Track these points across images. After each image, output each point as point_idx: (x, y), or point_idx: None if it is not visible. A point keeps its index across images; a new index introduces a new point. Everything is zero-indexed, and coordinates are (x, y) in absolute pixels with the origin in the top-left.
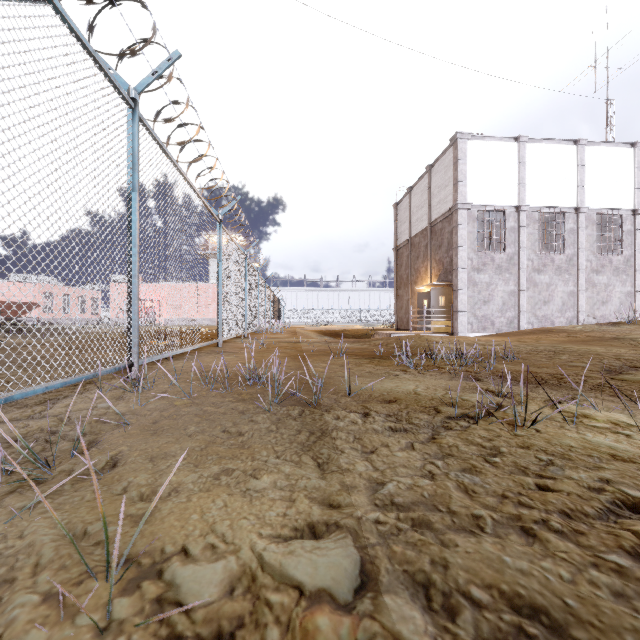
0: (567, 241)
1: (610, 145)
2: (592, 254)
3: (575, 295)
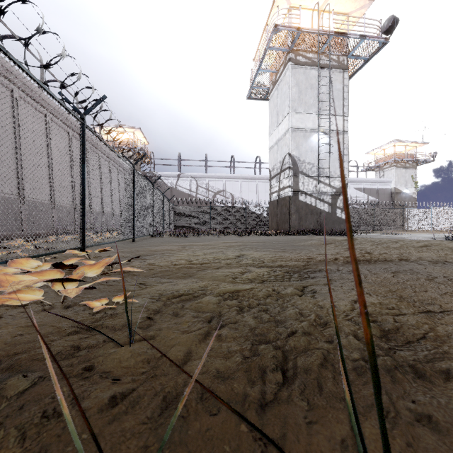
0: None
1: None
2: None
3: None
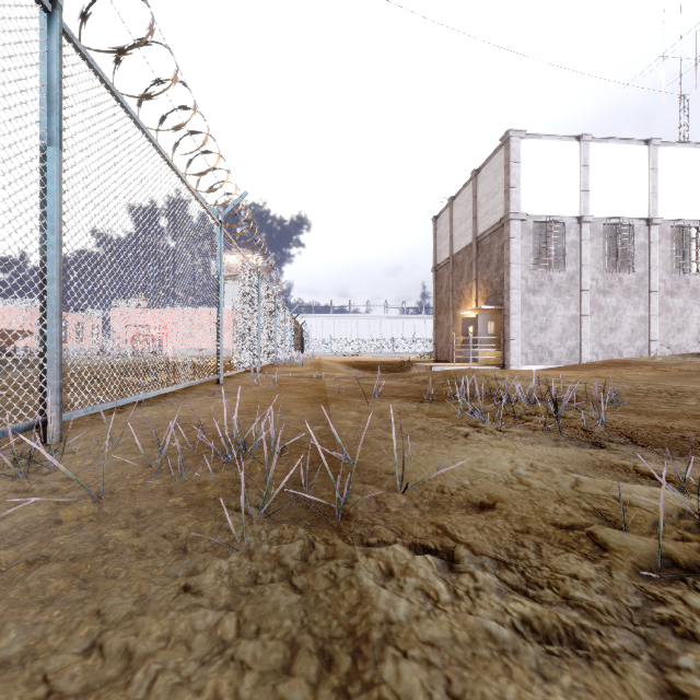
0: (637, 258)
1: (687, 146)
2: (666, 273)
3: (646, 321)
